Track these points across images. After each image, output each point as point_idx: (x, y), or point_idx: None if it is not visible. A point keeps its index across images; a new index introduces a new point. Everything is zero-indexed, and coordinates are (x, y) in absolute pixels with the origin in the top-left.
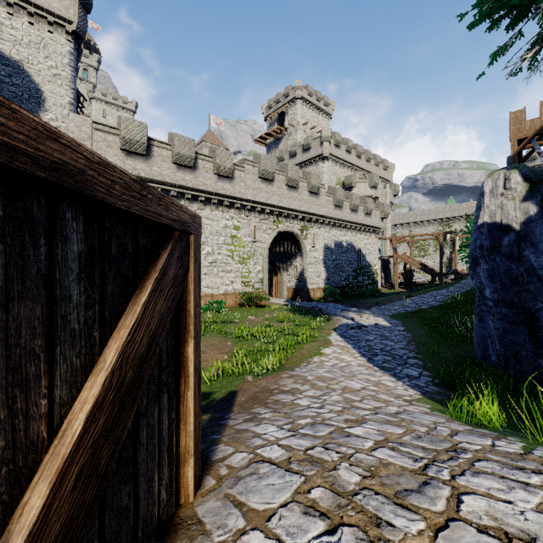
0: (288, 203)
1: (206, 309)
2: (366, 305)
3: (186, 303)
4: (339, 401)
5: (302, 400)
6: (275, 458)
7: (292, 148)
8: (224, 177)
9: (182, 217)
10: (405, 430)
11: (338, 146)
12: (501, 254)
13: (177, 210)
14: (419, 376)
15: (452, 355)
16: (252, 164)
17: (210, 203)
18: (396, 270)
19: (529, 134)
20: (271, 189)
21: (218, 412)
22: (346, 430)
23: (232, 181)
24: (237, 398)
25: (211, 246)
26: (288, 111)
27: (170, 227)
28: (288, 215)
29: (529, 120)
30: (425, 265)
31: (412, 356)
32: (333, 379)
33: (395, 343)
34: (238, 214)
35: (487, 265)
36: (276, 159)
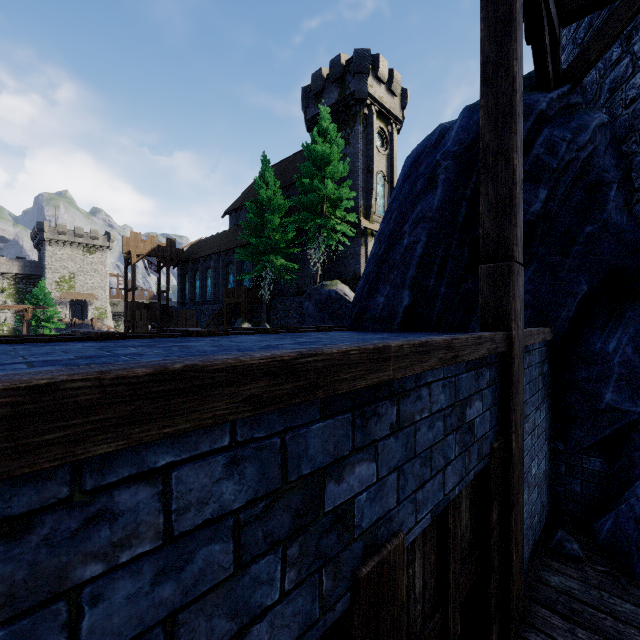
0: None
1: None
2: None
3: None
4: None
5: None
6: None
7: None
8: None
9: None
10: None
11: None
12: None
13: None
14: None
15: None
16: None
17: None
18: None
19: (143, 253)
20: None
21: None
22: None
23: None
24: None
25: None
26: None
27: None
28: None
29: (143, 243)
30: None
31: None
32: None
33: None
34: None
35: None
36: None
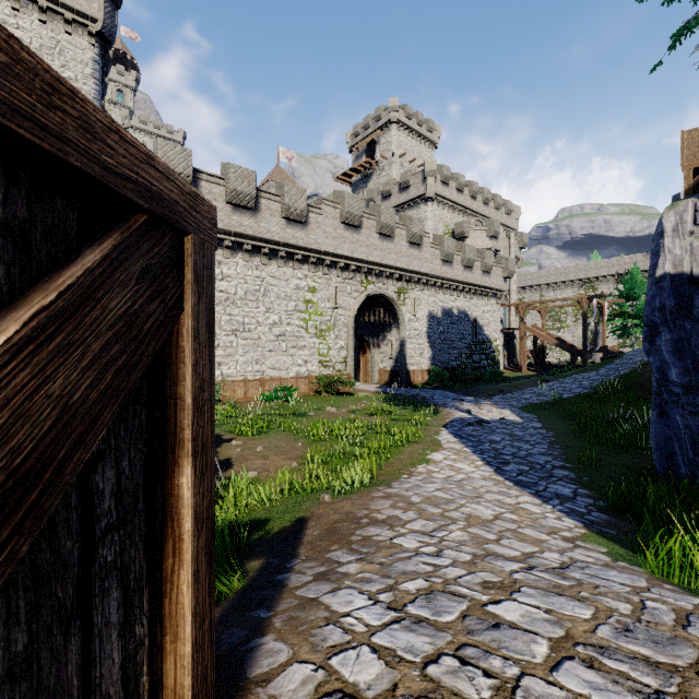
0: (381, 257)
1: (271, 397)
2: (486, 393)
3: (176, 381)
4: (465, 542)
5: (406, 538)
6: (365, 686)
7: (385, 187)
8: (295, 222)
9: (155, 183)
10: (593, 610)
11: (446, 183)
12: (692, 319)
13: (135, 159)
14: (574, 496)
15: (617, 465)
16: (332, 204)
17: (277, 256)
18: (524, 346)
19: None
20: (357, 238)
21: (276, 556)
22: (490, 610)
23: (305, 228)
24: (306, 530)
25: (278, 314)
26: (380, 139)
27: (110, 191)
28: (381, 272)
29: None
30: (563, 341)
31: (559, 466)
32: (449, 502)
33: (532, 445)
34: (314, 271)
35: (672, 335)
36: (364, 202)
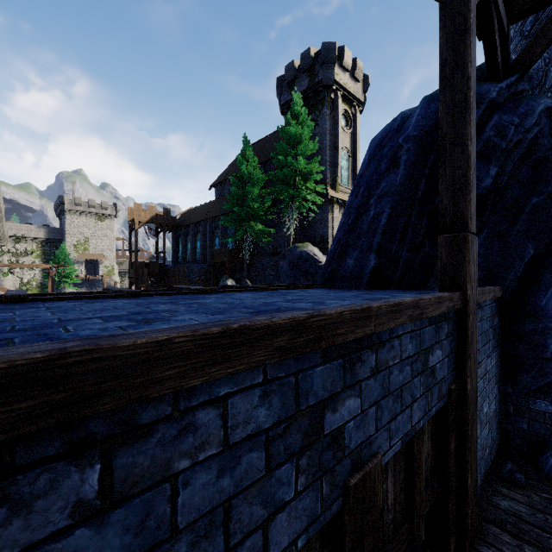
0: None
1: None
2: None
3: None
4: None
5: None
6: None
7: None
8: None
9: None
10: None
11: None
12: None
13: None
14: None
15: None
16: None
17: None
18: None
19: (144, 220)
20: None
21: None
22: None
23: None
24: None
25: None
26: None
27: None
28: None
29: (144, 212)
30: None
31: None
32: None
33: None
34: None
35: None
36: None
